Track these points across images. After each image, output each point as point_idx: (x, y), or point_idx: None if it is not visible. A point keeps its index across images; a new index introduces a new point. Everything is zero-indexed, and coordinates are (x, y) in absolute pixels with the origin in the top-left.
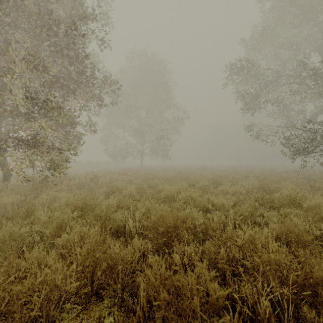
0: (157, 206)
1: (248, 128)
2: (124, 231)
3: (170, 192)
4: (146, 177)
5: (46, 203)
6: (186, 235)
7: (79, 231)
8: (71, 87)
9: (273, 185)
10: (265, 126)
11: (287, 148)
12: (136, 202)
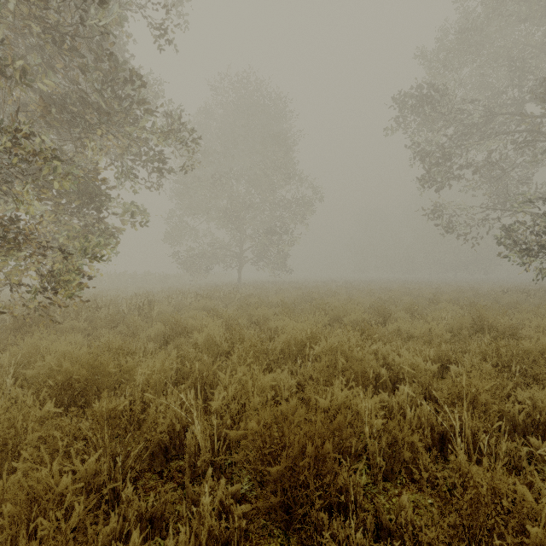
0: (265, 380)
1: (432, 213)
2: (185, 442)
3: (293, 336)
4: (245, 302)
5: (11, 368)
6: (352, 490)
7: (25, 486)
8: (92, 122)
9: (501, 321)
10: (464, 209)
11: (510, 247)
12: (221, 358)
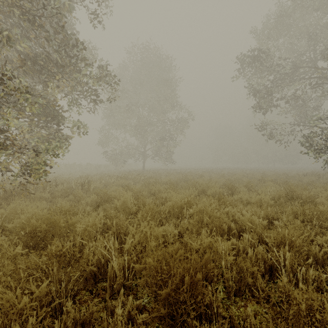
0: (158, 231)
1: (260, 127)
2: (107, 271)
3: (176, 202)
4: (147, 181)
5: None
6: (215, 306)
7: None
8: (53, 71)
9: (304, 193)
10: (280, 125)
11: (308, 148)
12: (131, 216)
